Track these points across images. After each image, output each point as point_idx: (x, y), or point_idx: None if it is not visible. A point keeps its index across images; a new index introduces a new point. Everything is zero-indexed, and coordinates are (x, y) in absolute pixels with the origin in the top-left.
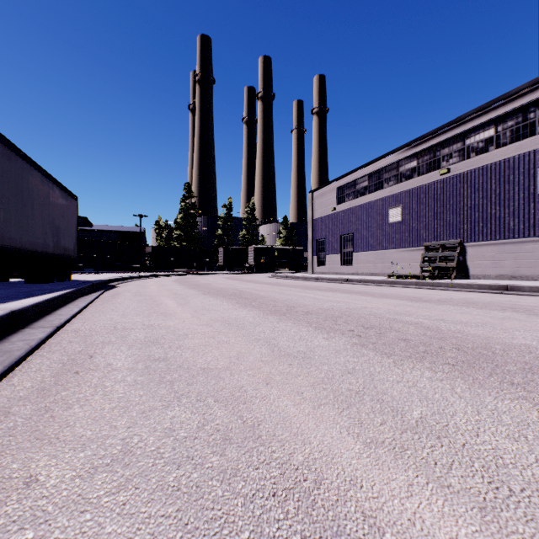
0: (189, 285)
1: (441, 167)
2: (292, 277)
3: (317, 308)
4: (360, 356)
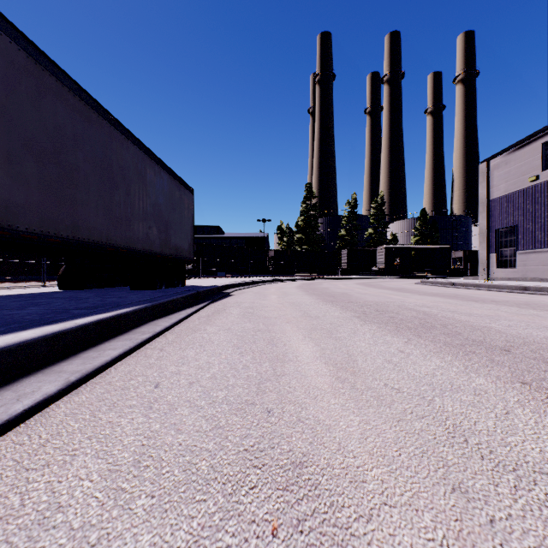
0: (319, 296)
1: None
2: (464, 285)
3: None
4: None
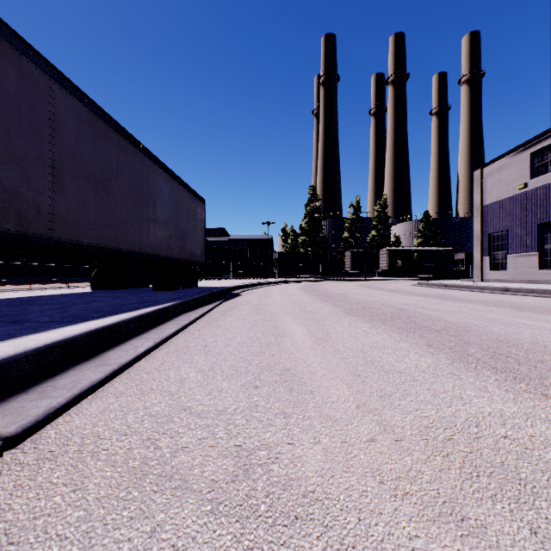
0: (318, 296)
1: None
2: (455, 286)
3: None
4: None
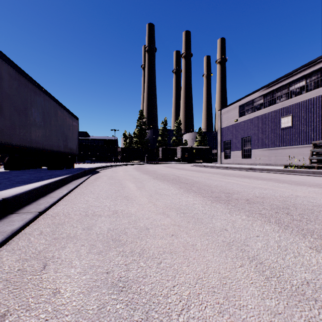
0: (142, 172)
1: None
2: (208, 166)
3: (252, 196)
4: None
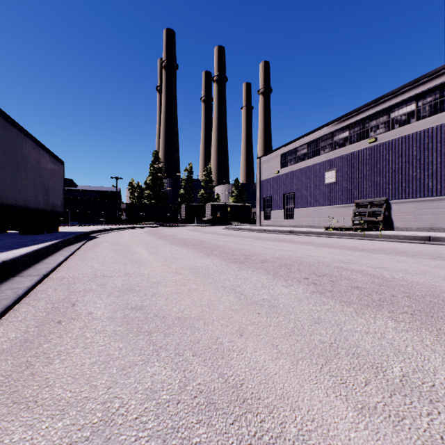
0: (157, 236)
1: (370, 136)
2: (243, 229)
3: (270, 257)
4: (321, 305)
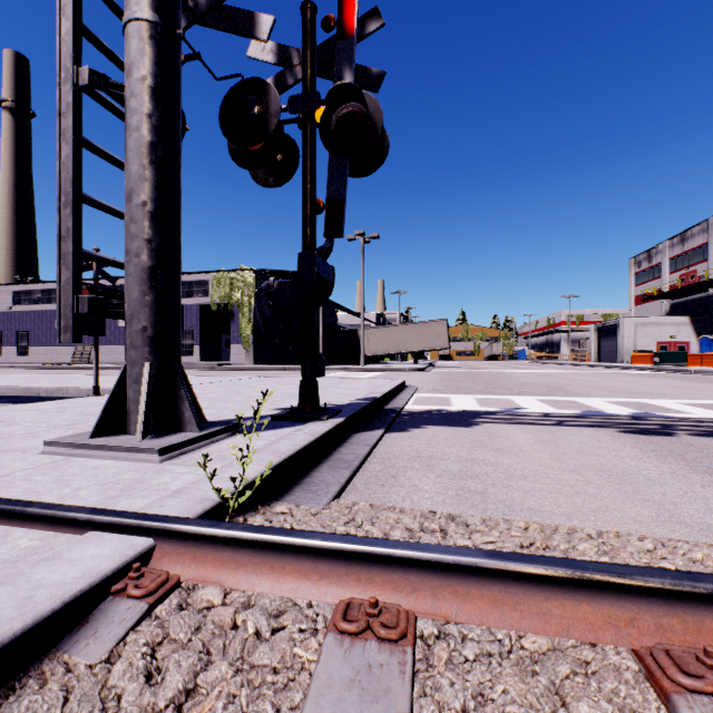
0: None
1: None
2: None
3: None
4: None
